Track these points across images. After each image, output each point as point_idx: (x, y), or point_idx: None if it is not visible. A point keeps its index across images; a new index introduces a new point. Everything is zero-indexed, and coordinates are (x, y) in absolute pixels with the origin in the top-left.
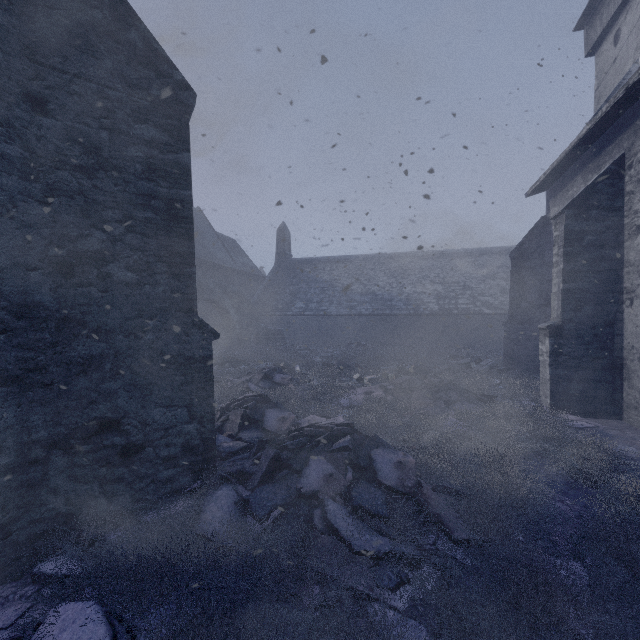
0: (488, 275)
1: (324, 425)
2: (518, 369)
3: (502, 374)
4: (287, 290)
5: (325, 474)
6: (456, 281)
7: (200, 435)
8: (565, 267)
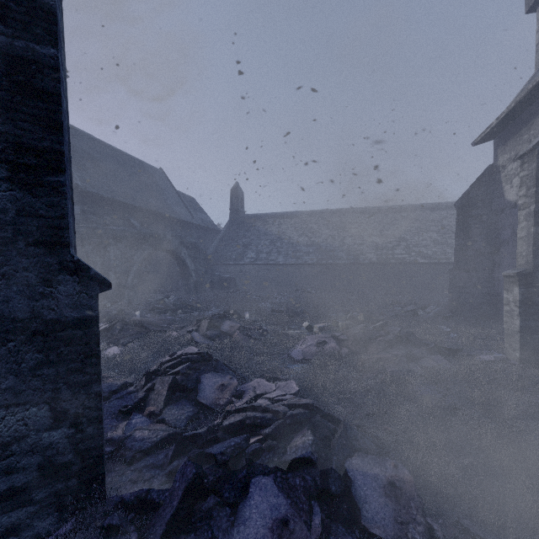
0: (421, 228)
1: (273, 408)
2: (464, 316)
3: (450, 321)
4: (240, 242)
5: (275, 519)
6: (392, 234)
7: (74, 445)
8: (537, 208)
